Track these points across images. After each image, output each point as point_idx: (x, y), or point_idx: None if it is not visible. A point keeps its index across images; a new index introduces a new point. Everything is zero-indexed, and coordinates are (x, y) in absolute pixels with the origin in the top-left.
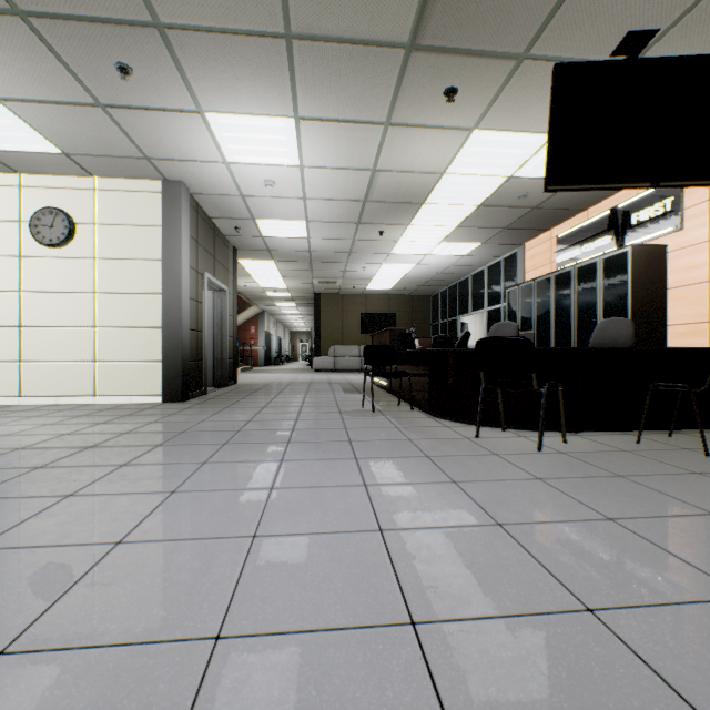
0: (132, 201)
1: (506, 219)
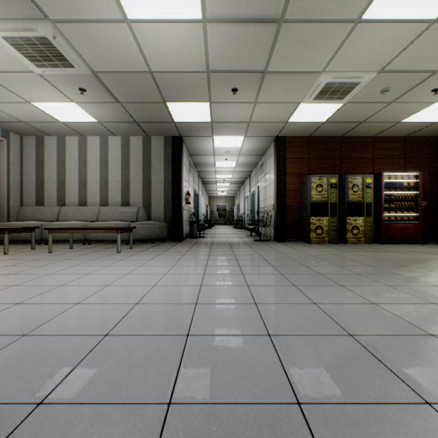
0: None
1: None
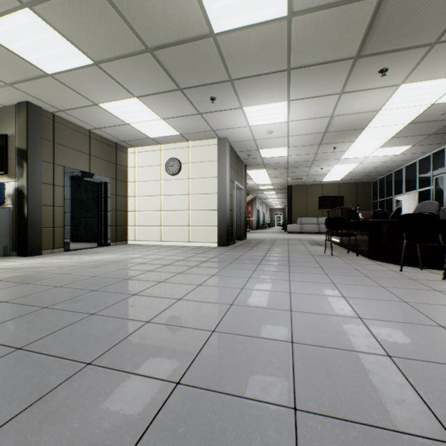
0: (204, 150)
1: (432, 128)
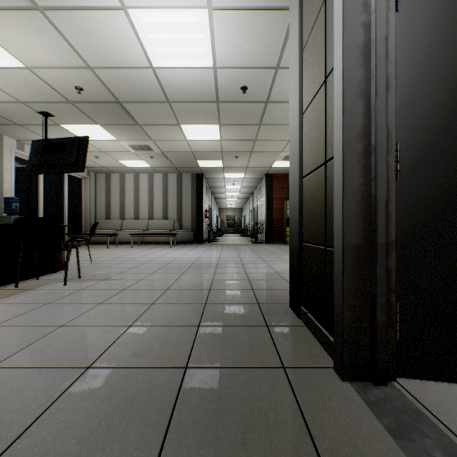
0: None
1: None
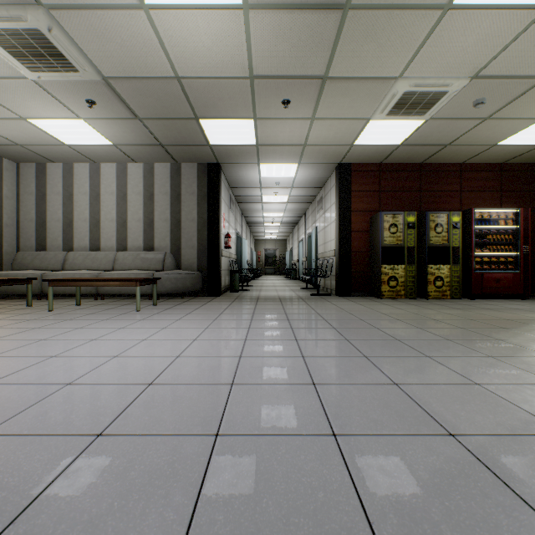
0: None
1: None
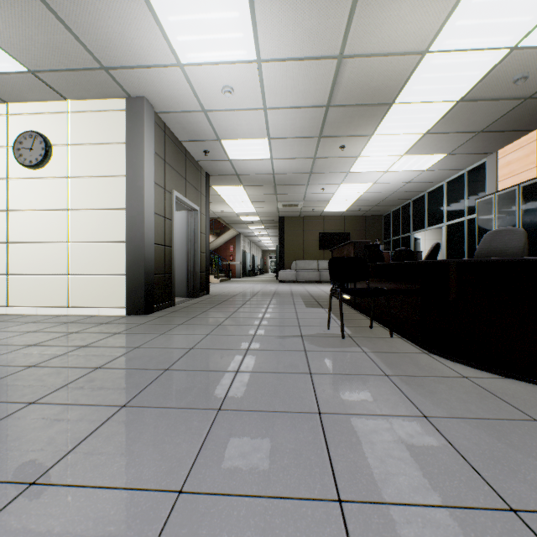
0: (100, 120)
1: (486, 118)
